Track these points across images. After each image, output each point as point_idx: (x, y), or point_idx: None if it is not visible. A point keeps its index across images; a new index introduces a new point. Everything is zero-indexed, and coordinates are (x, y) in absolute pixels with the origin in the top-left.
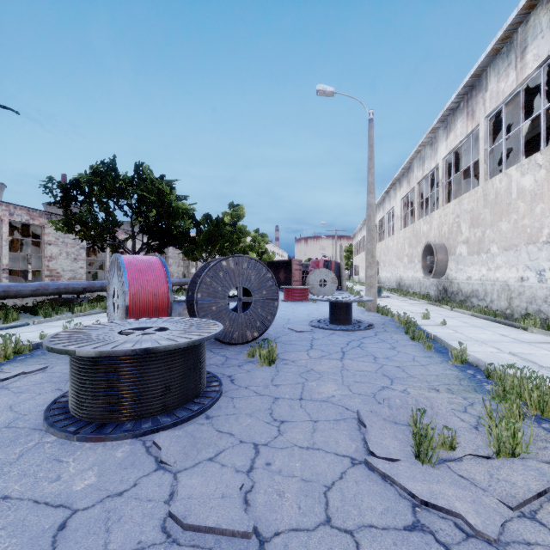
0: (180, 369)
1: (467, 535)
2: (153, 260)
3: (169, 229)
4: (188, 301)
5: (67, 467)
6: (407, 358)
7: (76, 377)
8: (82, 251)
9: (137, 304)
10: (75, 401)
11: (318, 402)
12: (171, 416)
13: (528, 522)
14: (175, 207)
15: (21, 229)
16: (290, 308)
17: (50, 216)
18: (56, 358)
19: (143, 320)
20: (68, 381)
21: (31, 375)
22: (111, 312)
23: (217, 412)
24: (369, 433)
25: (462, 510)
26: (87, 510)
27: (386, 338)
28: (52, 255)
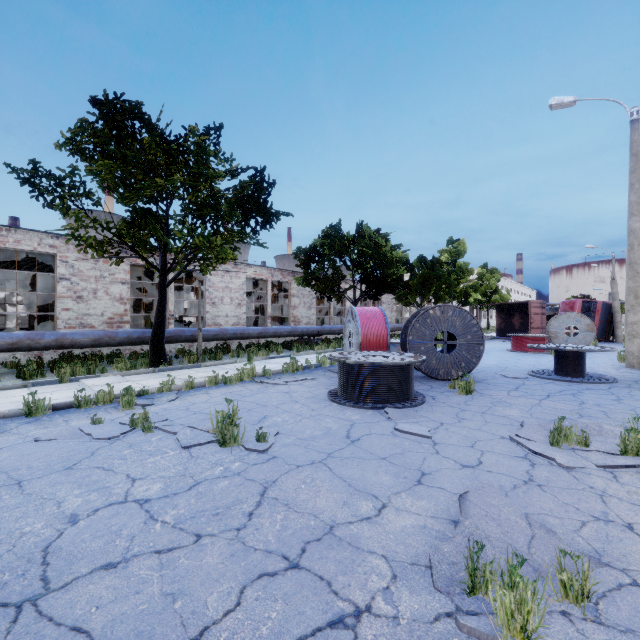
0: (397, 379)
1: (552, 464)
2: (376, 310)
3: (384, 278)
4: (402, 342)
5: (346, 412)
6: (624, 408)
7: (343, 377)
8: (314, 300)
9: (366, 342)
10: (342, 390)
11: (496, 416)
12: (392, 405)
13: (602, 471)
14: (390, 257)
15: (274, 285)
16: (514, 359)
17: (294, 274)
18: (318, 375)
19: (372, 352)
20: (330, 385)
21: (310, 381)
22: (347, 348)
23: (420, 409)
24: (522, 429)
25: (558, 458)
26: (360, 423)
27: (619, 392)
28: (295, 305)
